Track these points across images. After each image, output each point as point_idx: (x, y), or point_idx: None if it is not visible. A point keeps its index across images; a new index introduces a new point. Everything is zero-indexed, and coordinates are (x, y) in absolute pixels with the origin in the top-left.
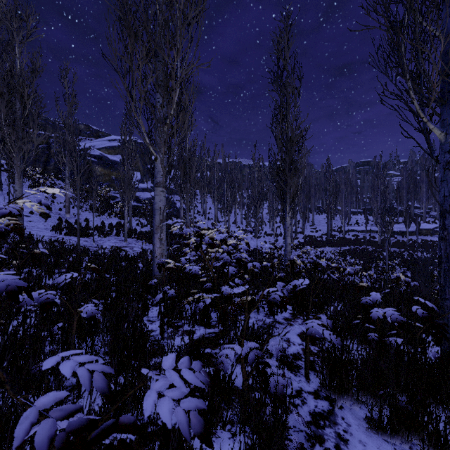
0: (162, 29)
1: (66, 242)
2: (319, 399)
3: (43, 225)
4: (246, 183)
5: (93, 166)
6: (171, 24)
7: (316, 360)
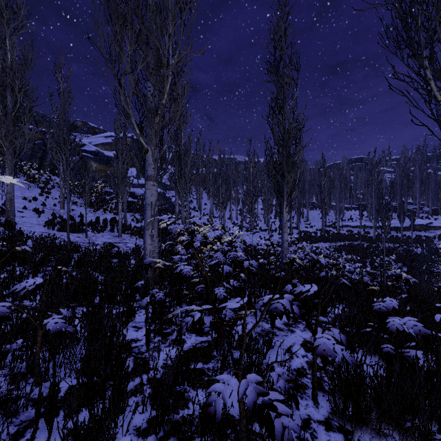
0: (153, 14)
1: (57, 238)
2: (332, 430)
3: (36, 220)
4: (241, 179)
5: (89, 162)
6: (162, 7)
7: (324, 376)
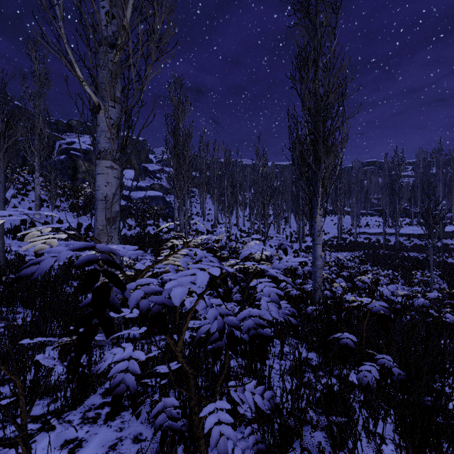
0: None
1: (8, 251)
2: None
3: None
4: (248, 183)
5: (78, 161)
6: None
7: None
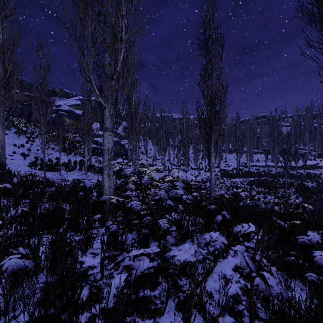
0: None
1: (38, 176)
2: None
3: (22, 162)
4: (177, 131)
5: (64, 118)
6: None
7: (256, 302)
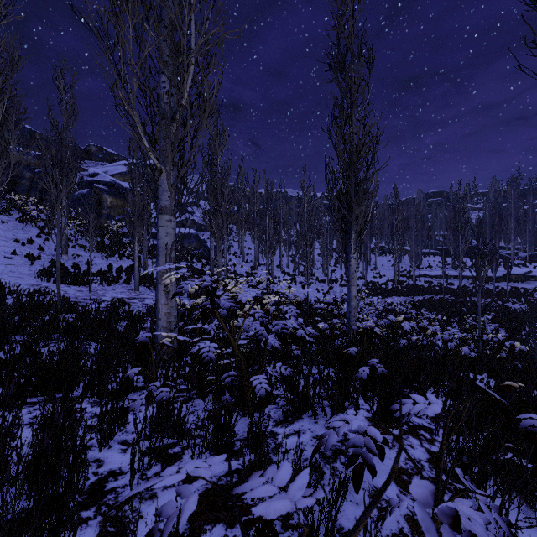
0: None
1: (51, 293)
2: None
3: (27, 269)
4: (293, 217)
5: (103, 195)
6: None
7: None
